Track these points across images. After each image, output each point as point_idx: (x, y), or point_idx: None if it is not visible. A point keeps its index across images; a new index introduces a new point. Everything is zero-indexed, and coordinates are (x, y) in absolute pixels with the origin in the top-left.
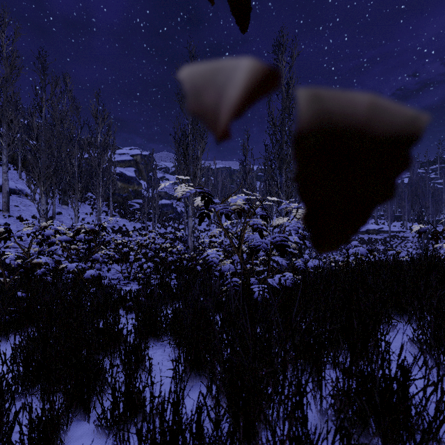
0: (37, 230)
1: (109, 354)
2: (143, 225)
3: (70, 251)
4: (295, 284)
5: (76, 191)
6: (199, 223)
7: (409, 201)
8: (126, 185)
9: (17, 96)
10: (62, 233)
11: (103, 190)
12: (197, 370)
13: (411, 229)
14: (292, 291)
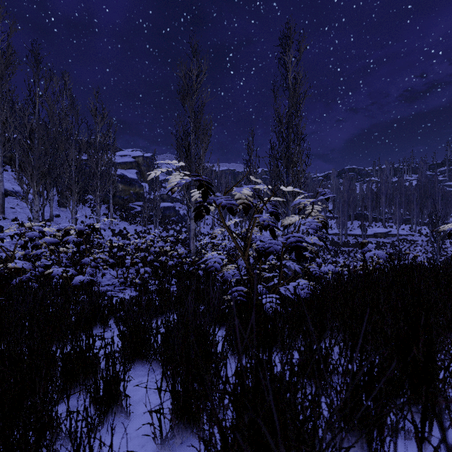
0: (20, 231)
1: (67, 395)
2: (145, 228)
3: (58, 254)
4: (311, 294)
5: (73, 192)
6: (196, 219)
7: (418, 203)
8: (127, 187)
9: (12, 93)
10: (53, 235)
11: (101, 191)
12: (188, 420)
13: (420, 233)
14: (308, 302)
